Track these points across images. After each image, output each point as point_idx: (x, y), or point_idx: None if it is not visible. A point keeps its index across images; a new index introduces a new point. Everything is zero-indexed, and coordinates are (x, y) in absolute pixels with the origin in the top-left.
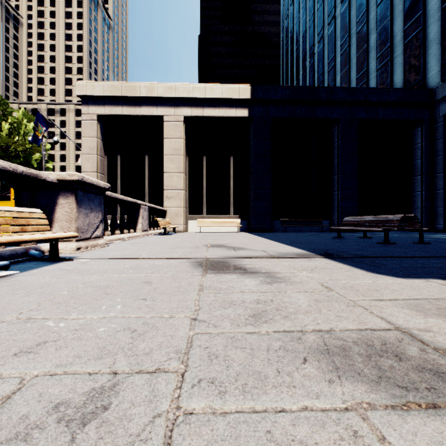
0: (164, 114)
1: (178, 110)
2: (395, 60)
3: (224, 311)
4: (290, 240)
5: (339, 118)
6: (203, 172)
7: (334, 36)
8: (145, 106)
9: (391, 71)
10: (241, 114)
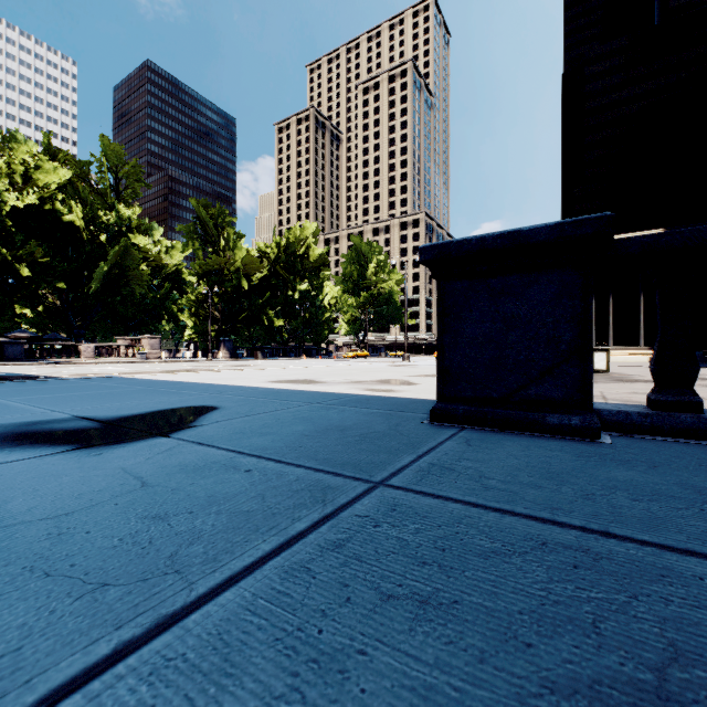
0: None
1: None
2: None
3: None
4: None
5: None
6: (609, 309)
7: None
8: None
9: None
10: None
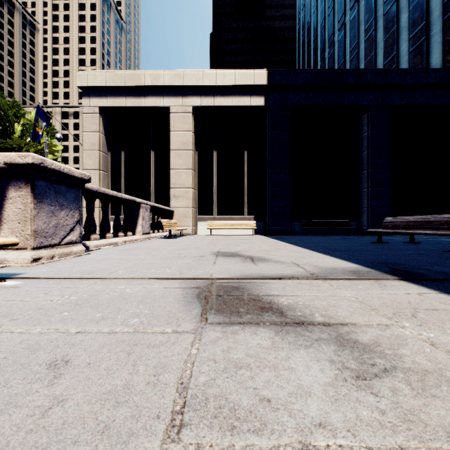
0: (171, 105)
1: (187, 100)
2: (432, 39)
3: None
4: (321, 246)
5: (368, 104)
6: (213, 168)
7: (357, 21)
8: (151, 96)
9: (427, 52)
10: (256, 103)
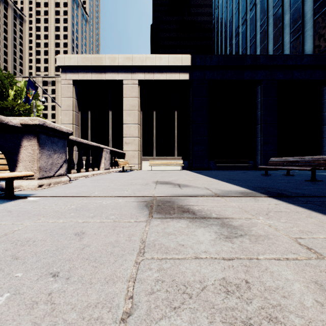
0: (124, 79)
1: (134, 75)
2: (306, 33)
3: (173, 323)
4: (226, 177)
5: (261, 79)
6: (153, 123)
7: (254, 19)
8: (109, 72)
9: (302, 42)
10: (183, 78)
